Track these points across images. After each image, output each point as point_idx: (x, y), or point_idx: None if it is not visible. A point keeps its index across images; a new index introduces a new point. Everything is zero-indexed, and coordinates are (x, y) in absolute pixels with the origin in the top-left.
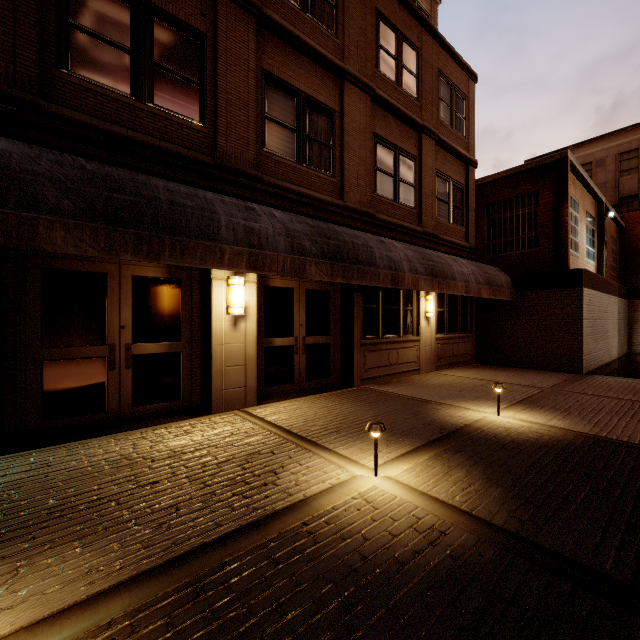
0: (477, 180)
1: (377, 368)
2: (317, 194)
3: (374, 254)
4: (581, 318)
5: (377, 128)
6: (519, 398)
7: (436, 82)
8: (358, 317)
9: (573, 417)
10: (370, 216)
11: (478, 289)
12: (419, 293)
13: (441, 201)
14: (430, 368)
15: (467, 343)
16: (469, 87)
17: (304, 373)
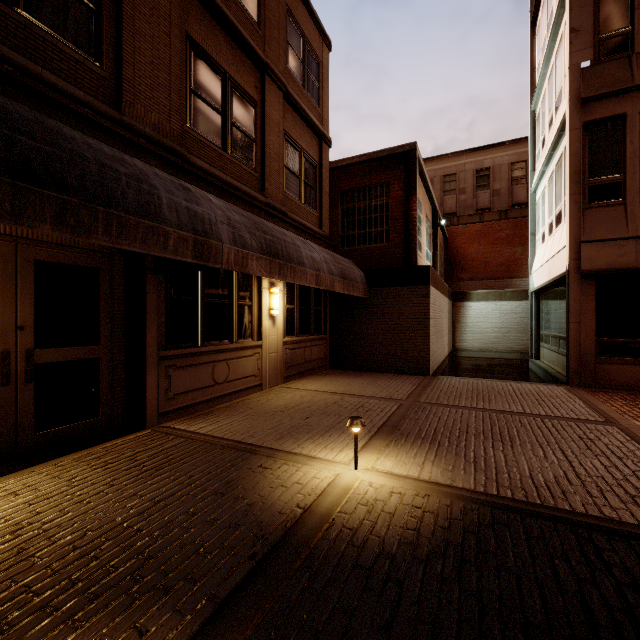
0: (331, 162)
1: (192, 392)
2: (47, 74)
3: (158, 198)
4: (428, 317)
5: (194, 30)
6: (378, 422)
7: (284, 19)
8: (154, 314)
9: (446, 453)
10: (178, 156)
11: (331, 281)
12: (261, 283)
13: (291, 172)
14: (276, 381)
15: (321, 346)
16: (323, 51)
17: (30, 420)
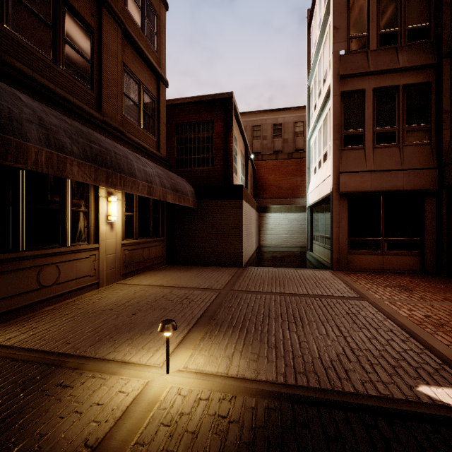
0: (168, 100)
1: (10, 298)
2: None
3: None
4: (241, 223)
5: None
6: (198, 313)
7: None
8: None
9: (253, 340)
10: None
11: (163, 193)
12: (98, 192)
13: (130, 100)
14: (114, 278)
15: (159, 246)
16: (161, 8)
17: None
